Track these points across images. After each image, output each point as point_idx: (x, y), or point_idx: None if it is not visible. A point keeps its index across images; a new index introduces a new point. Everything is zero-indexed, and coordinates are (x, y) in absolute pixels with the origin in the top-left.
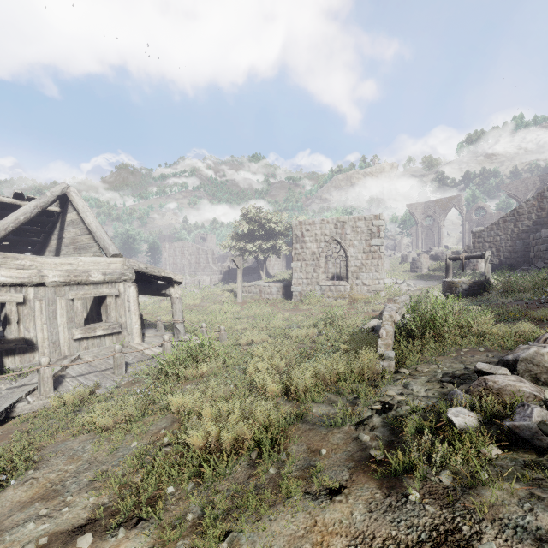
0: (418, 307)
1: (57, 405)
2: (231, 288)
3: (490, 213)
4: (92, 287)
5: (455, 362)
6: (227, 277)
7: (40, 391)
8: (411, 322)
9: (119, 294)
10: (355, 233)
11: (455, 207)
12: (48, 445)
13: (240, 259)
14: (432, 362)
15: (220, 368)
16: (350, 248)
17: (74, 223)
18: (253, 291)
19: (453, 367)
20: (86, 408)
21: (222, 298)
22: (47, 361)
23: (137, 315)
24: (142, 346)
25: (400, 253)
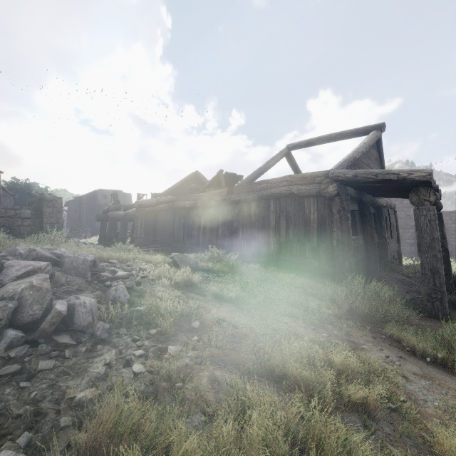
0: None
1: None
2: None
3: None
4: None
5: None
6: None
7: None
8: None
9: None
10: None
11: None
12: None
13: None
14: None
15: None
16: None
17: None
18: None
19: None
20: None
21: None
22: None
23: None
24: None
25: None
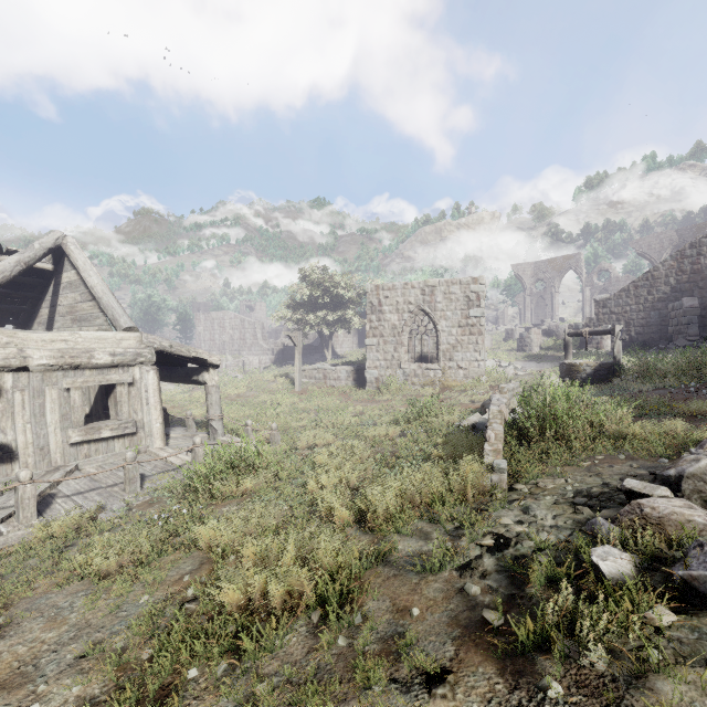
0: (530, 398)
1: (42, 537)
2: (286, 373)
3: (616, 277)
4: (96, 372)
5: (588, 475)
6: (281, 358)
7: (18, 518)
8: (525, 419)
9: (133, 381)
10: (448, 301)
11: (572, 269)
12: (21, 600)
13: (298, 335)
14: (558, 475)
15: (270, 483)
16: (442, 321)
17: (73, 286)
18: (315, 376)
19: (587, 482)
20: (81, 542)
21: (274, 385)
22: (28, 476)
23: (158, 410)
24: (165, 451)
25: (504, 326)
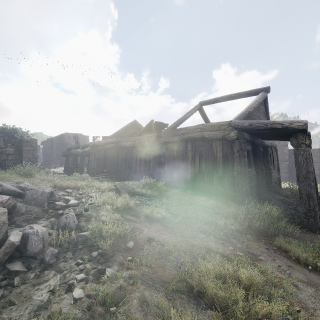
0: None
1: None
2: None
3: None
4: None
5: None
6: None
7: None
8: None
9: None
10: None
11: None
12: None
13: None
14: None
15: None
16: None
17: None
18: None
19: None
20: None
21: None
22: None
23: None
24: None
25: None
